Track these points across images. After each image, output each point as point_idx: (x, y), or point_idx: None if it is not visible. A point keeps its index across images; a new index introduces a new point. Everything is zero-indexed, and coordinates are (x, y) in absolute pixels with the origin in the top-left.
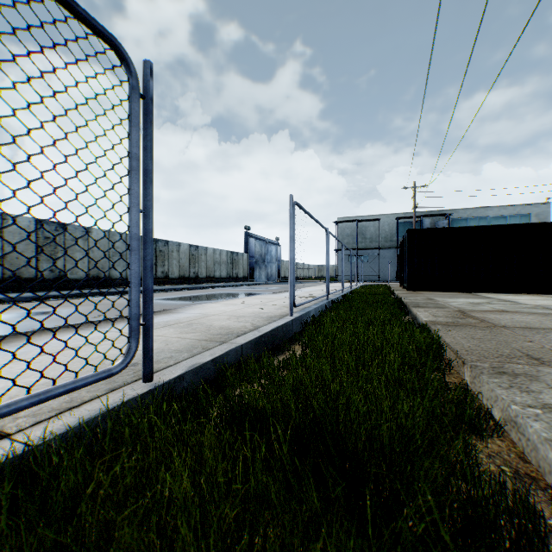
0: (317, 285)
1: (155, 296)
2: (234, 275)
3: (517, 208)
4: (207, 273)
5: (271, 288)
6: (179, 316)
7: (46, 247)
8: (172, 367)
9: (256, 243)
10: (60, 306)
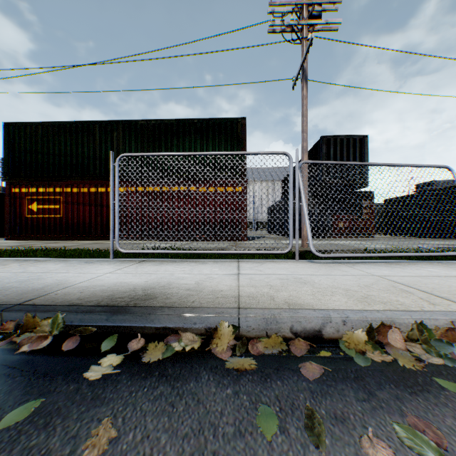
0: None
1: None
2: None
3: None
4: None
5: None
6: None
7: None
8: (97, 259)
9: None
10: None
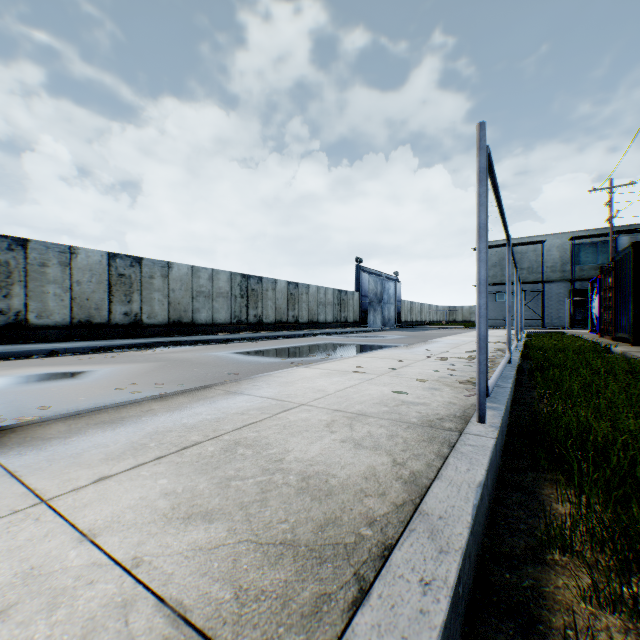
0: (454, 332)
1: (239, 347)
2: (342, 319)
3: None
4: (309, 317)
5: (391, 337)
6: (229, 408)
7: (119, 287)
8: None
9: (370, 279)
10: (108, 362)
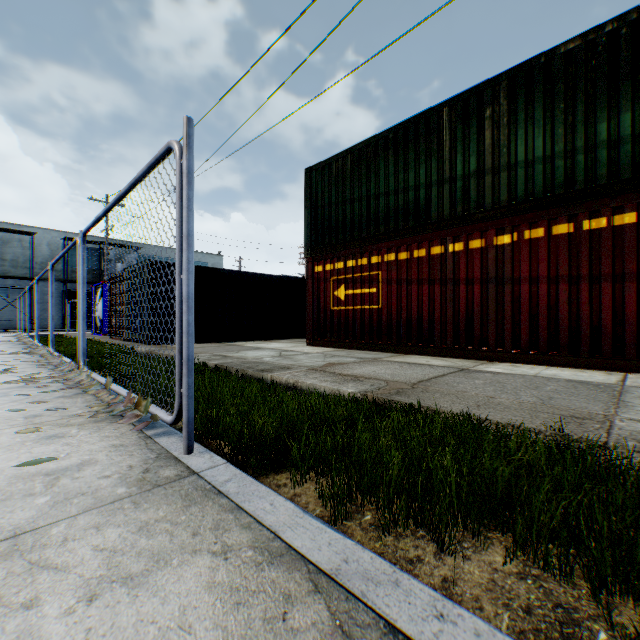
0: None
1: None
2: None
3: (200, 255)
4: None
5: None
6: None
7: None
8: None
9: None
10: None
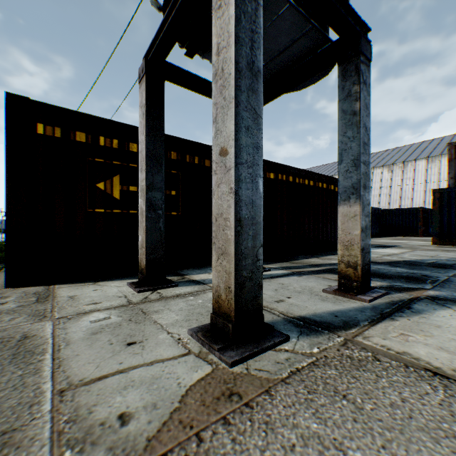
0: None
1: None
2: None
3: None
4: None
5: None
6: None
7: None
8: None
9: None
10: None
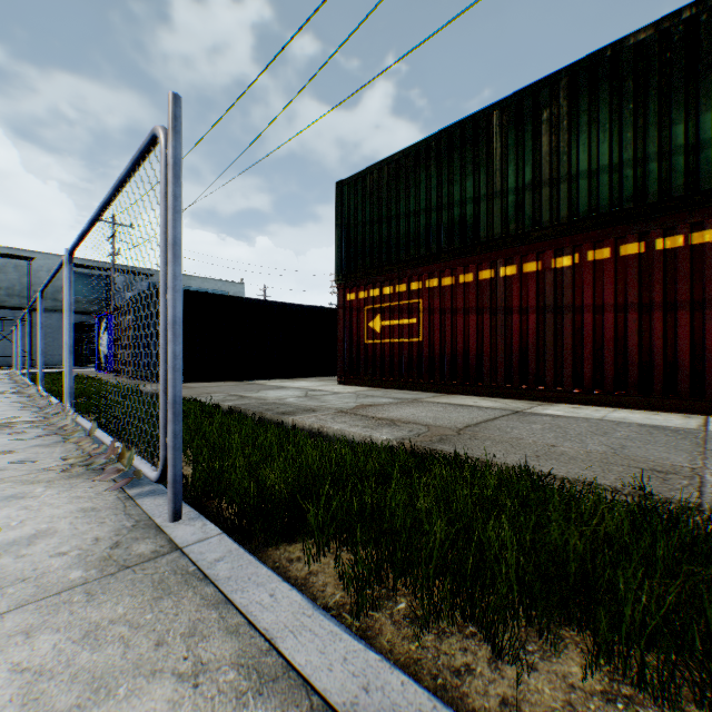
0: None
1: None
2: None
3: (220, 284)
4: None
5: None
6: None
7: None
8: None
9: None
10: None
